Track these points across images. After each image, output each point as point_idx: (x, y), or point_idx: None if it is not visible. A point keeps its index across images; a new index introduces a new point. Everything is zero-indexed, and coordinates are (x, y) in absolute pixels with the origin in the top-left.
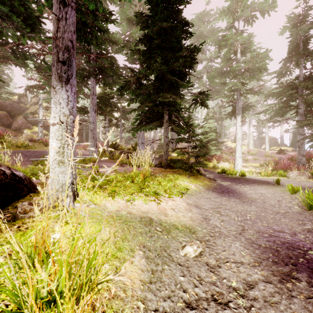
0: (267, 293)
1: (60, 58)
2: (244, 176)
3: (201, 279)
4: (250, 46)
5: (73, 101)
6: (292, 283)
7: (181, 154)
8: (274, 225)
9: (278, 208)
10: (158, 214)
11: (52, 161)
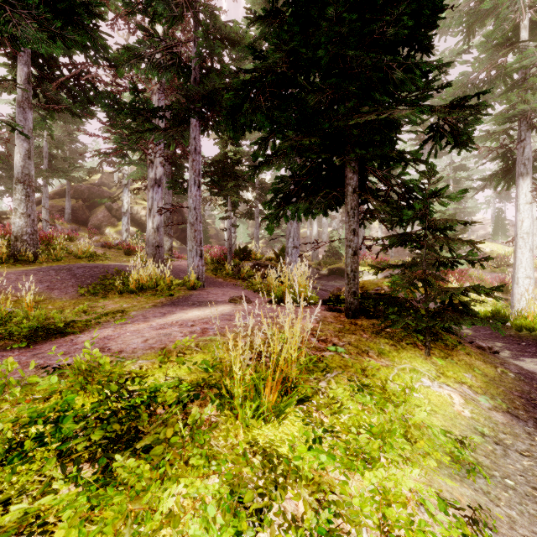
0: None
1: None
2: None
3: None
4: None
5: None
6: None
7: (406, 287)
8: None
9: None
10: None
11: None
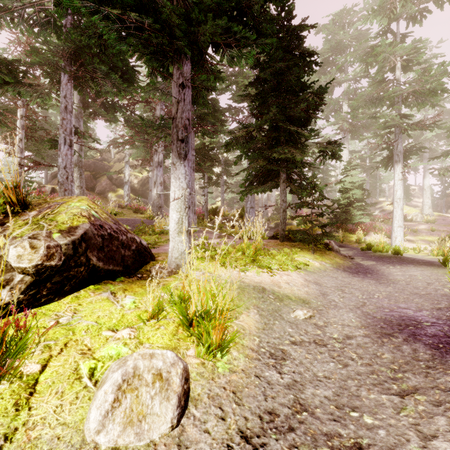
0: (362, 342)
1: (180, 137)
2: (399, 254)
3: (307, 332)
4: (417, 58)
5: (189, 175)
6: (389, 339)
7: (301, 224)
8: (402, 304)
9: (421, 290)
10: (271, 285)
11: (172, 231)
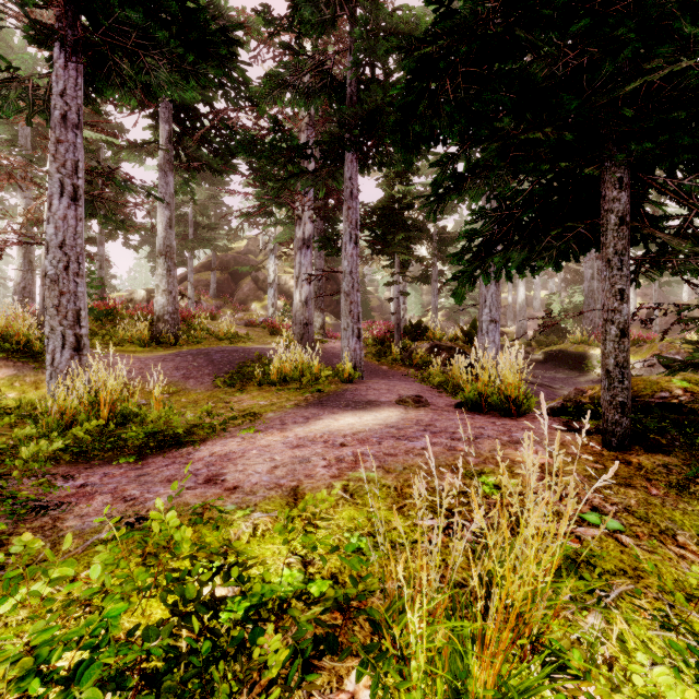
0: None
1: None
2: None
3: None
4: None
5: None
6: None
7: None
8: None
9: None
10: None
11: None
